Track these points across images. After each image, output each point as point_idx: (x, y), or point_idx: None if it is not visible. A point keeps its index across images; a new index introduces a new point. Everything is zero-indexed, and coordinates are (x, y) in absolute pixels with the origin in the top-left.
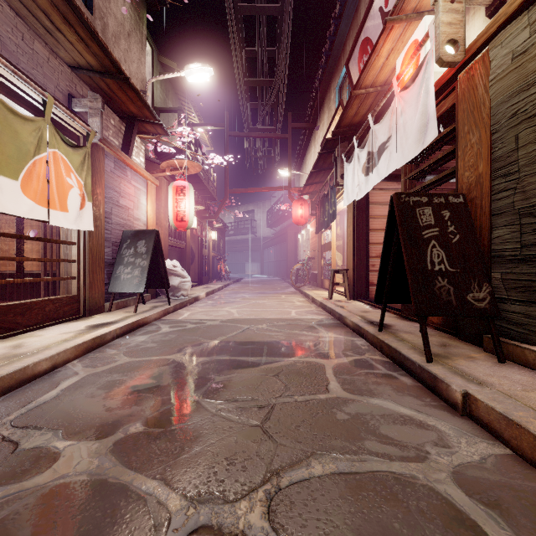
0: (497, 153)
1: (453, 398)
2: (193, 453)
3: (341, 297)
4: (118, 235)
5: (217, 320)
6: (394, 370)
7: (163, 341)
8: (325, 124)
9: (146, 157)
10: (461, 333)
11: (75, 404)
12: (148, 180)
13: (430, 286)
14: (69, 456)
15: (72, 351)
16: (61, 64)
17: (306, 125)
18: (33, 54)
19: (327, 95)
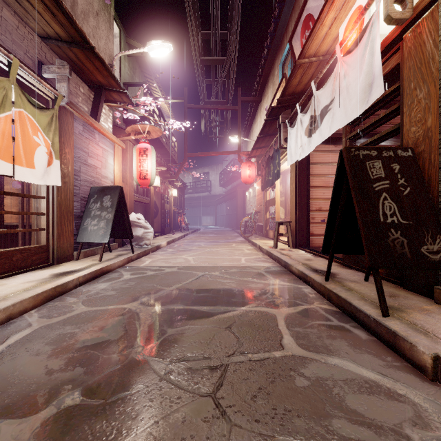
0: None
1: (420, 360)
2: (131, 439)
3: (284, 246)
4: (86, 191)
5: (175, 267)
6: (345, 321)
7: (123, 288)
8: (269, 97)
9: (114, 124)
10: (407, 283)
11: (16, 365)
12: (115, 143)
13: (383, 238)
14: None
15: (30, 301)
16: (31, 33)
17: (253, 98)
18: (2, 21)
19: (272, 72)
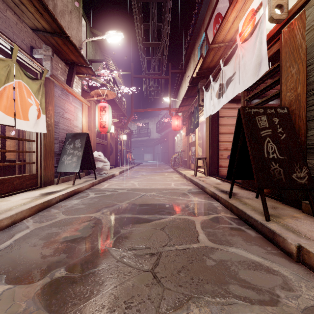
0: (311, 79)
1: (289, 248)
2: (99, 297)
3: (202, 175)
4: (63, 136)
5: (125, 189)
6: (241, 225)
7: (89, 203)
8: (191, 70)
9: (82, 89)
10: (284, 199)
11: (21, 252)
12: (83, 102)
13: (266, 168)
14: (5, 299)
15: (27, 211)
16: (25, 26)
17: (180, 70)
18: (6, 19)
19: (193, 52)
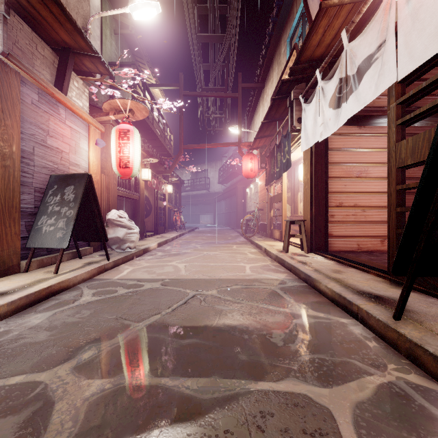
0: None
1: None
2: None
3: (296, 249)
4: (45, 180)
5: (158, 281)
6: None
7: (65, 325)
8: (274, 80)
9: (92, 104)
10: None
11: None
12: (90, 124)
13: None
14: None
15: None
16: None
17: (255, 85)
18: None
19: (277, 51)
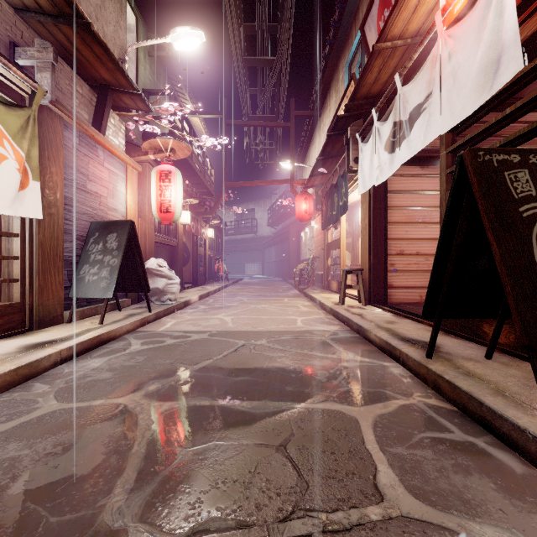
0: None
1: None
2: None
3: (353, 302)
4: (85, 227)
5: (205, 332)
6: (474, 433)
7: (124, 368)
8: (332, 109)
9: (128, 140)
10: None
11: None
12: (128, 164)
13: None
14: None
15: None
16: None
17: (311, 112)
18: None
19: (335, 77)
